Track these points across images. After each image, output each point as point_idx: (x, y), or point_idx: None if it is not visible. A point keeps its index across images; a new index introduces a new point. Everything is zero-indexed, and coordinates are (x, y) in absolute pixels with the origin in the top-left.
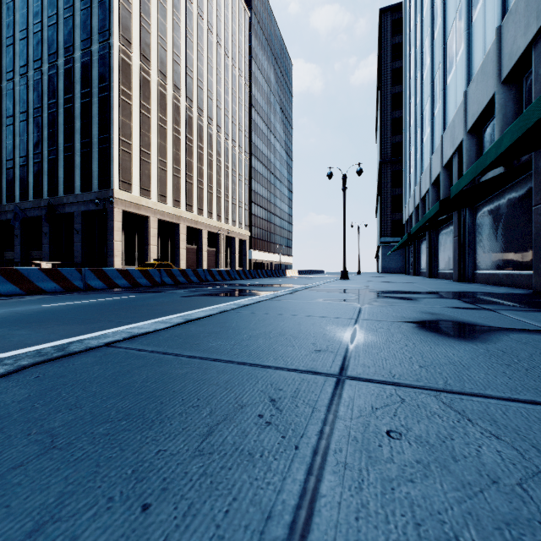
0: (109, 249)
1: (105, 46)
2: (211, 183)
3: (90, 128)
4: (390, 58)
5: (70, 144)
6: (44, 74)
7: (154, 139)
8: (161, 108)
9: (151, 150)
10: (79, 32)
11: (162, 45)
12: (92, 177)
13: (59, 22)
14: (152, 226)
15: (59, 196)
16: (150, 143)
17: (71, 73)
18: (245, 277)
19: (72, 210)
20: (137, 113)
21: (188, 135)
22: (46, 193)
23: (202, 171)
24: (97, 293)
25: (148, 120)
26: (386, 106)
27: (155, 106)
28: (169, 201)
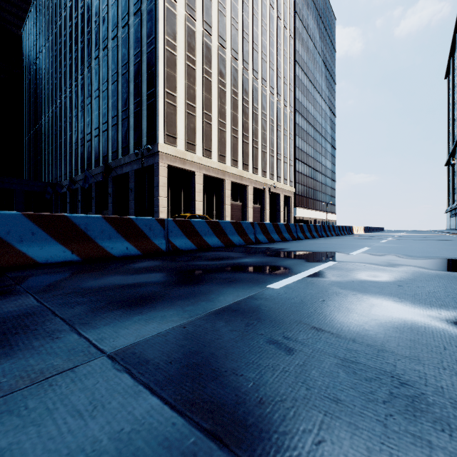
0: (155, 205)
1: None
2: (256, 137)
3: (140, 86)
4: None
5: (126, 107)
6: (109, 51)
7: (199, 92)
8: (206, 60)
9: (196, 104)
10: None
11: None
12: (142, 135)
13: None
14: (197, 181)
15: (118, 158)
16: (195, 95)
17: (126, 40)
18: (310, 236)
19: (127, 169)
20: (182, 65)
21: (233, 88)
22: (110, 157)
23: (247, 125)
24: None
25: (193, 72)
26: None
27: (201, 57)
28: (214, 156)
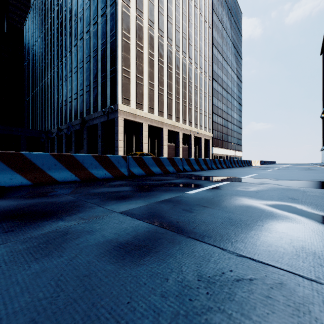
0: (115, 146)
1: (113, 6)
2: (185, 98)
3: (105, 65)
4: None
5: (95, 79)
6: (84, 41)
7: (145, 68)
8: (150, 46)
9: (143, 76)
10: (100, 5)
11: (151, 1)
12: (106, 98)
13: (91, 4)
14: (144, 129)
15: (90, 114)
16: (142, 71)
17: (96, 33)
18: (220, 167)
19: (96, 122)
20: (134, 50)
21: (168, 65)
22: (85, 113)
23: (178, 90)
24: None
25: (141, 54)
26: None
27: (146, 44)
28: (156, 112)
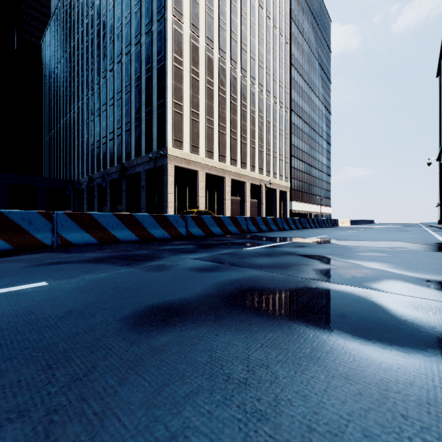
0: (164, 201)
1: (161, 22)
2: (254, 138)
3: (151, 97)
4: None
5: (138, 115)
6: (123, 65)
7: (202, 100)
8: (209, 71)
9: (200, 111)
10: (144, 19)
11: (209, 13)
12: (152, 139)
13: (132, 18)
14: (200, 179)
15: (131, 159)
16: (198, 104)
17: (139, 56)
18: (295, 227)
19: (139, 169)
20: (187, 78)
21: (232, 95)
22: (124, 158)
23: (245, 127)
24: (22, 260)
25: (197, 83)
26: None
27: (203, 70)
28: (215, 156)
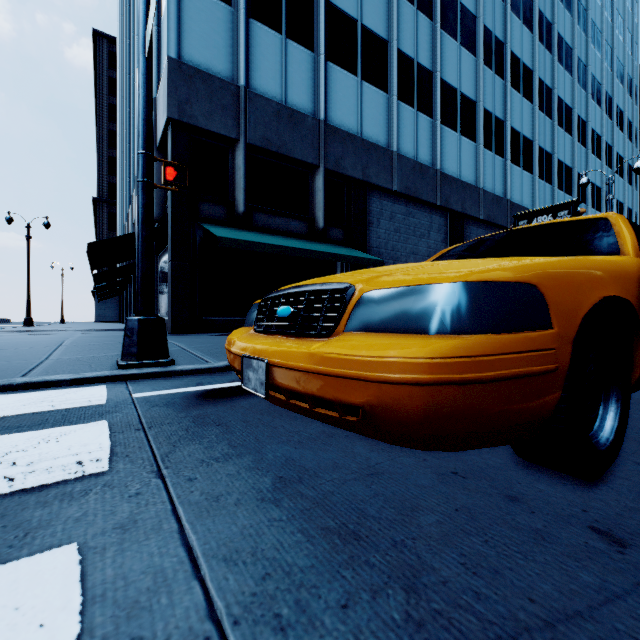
0: None
1: None
2: None
3: None
4: (106, 90)
5: None
6: None
7: None
8: None
9: None
10: None
11: None
12: None
13: None
14: None
15: None
16: None
17: None
18: None
19: None
20: None
21: None
22: None
23: None
24: None
25: None
26: (102, 140)
27: None
28: None
